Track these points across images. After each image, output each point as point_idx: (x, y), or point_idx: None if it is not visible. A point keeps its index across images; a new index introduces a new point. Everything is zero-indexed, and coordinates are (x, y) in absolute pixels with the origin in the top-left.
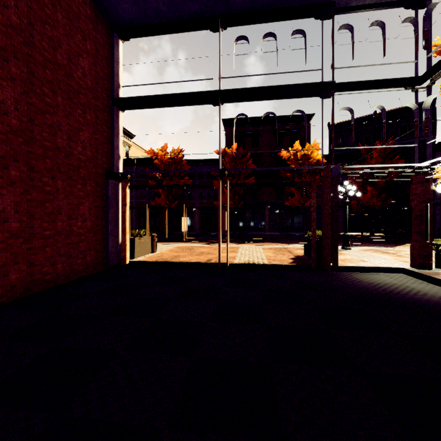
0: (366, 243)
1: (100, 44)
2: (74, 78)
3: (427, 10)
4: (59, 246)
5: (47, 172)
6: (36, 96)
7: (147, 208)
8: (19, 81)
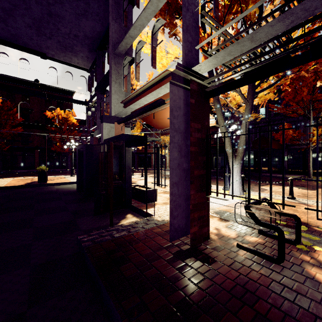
0: None
1: None
2: None
3: (89, 76)
4: None
5: None
6: None
7: None
8: None
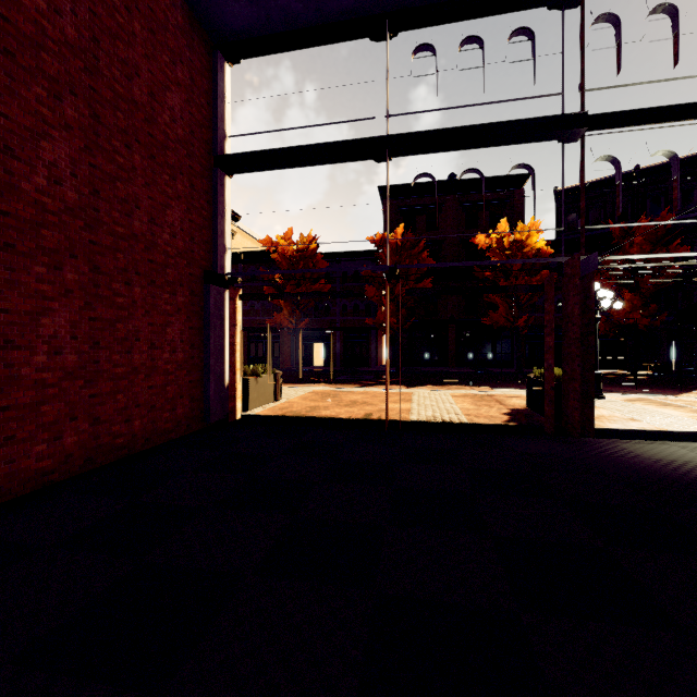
0: (627, 388)
1: (197, 70)
2: (159, 124)
3: None
4: (136, 391)
5: (119, 274)
6: (102, 153)
7: (270, 330)
8: (78, 130)
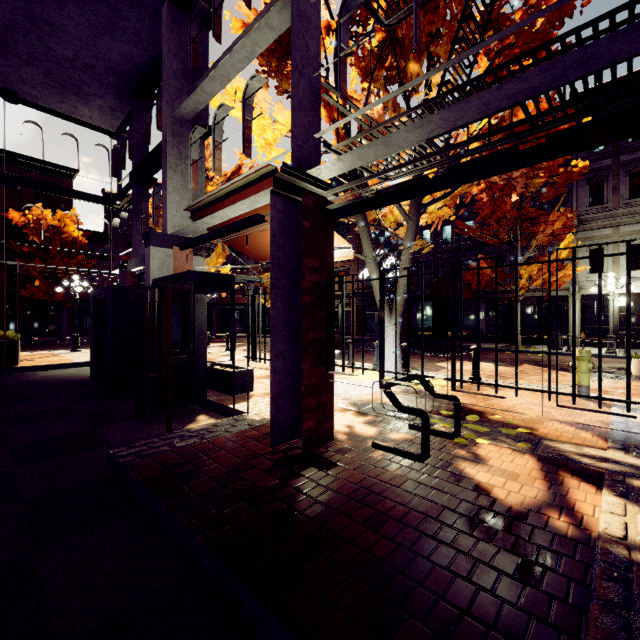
0: None
1: None
2: None
3: (115, 147)
4: None
5: None
6: None
7: None
8: None
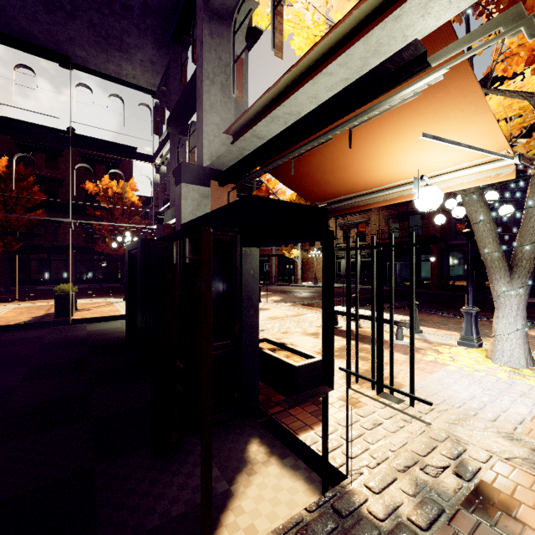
0: None
1: None
2: None
3: (156, 104)
4: None
5: None
6: None
7: None
8: None
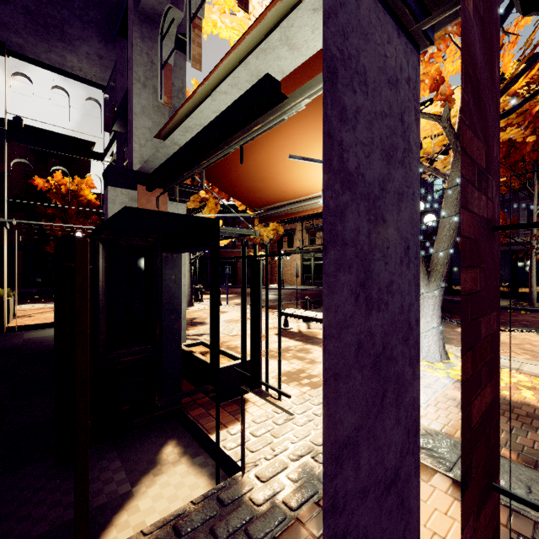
0: None
1: None
2: None
3: (106, 100)
4: None
5: None
6: None
7: None
8: None
